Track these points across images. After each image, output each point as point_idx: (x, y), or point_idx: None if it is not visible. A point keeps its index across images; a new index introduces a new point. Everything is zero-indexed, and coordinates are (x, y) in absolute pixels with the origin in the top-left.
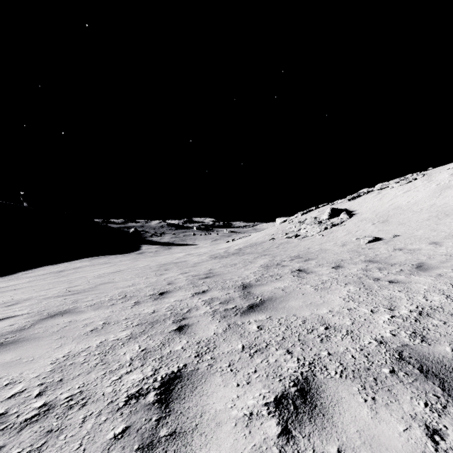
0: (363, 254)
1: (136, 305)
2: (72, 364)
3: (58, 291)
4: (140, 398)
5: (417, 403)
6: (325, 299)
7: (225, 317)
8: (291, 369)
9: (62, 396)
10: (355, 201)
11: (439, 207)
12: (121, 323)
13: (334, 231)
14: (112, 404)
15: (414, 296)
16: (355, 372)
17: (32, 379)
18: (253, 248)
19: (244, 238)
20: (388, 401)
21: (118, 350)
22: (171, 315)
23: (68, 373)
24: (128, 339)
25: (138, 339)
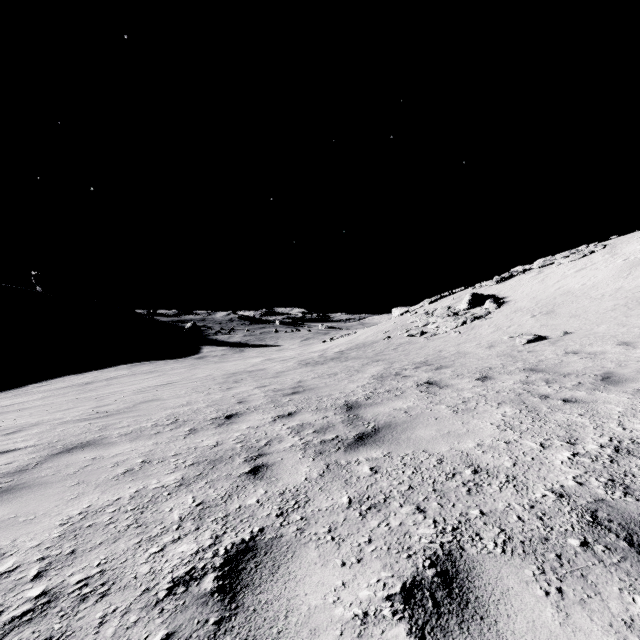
0: (520, 359)
1: (192, 434)
2: (92, 525)
3: (80, 413)
4: (191, 585)
5: (632, 599)
6: (470, 426)
7: (322, 453)
8: (425, 537)
9: (72, 578)
10: (506, 283)
11: (628, 291)
12: (168, 461)
13: (476, 327)
14: (148, 594)
15: (604, 423)
16: (526, 544)
17: (30, 550)
18: (361, 351)
19: (347, 337)
20: (583, 595)
21: (162, 504)
22: (242, 449)
23: (84, 540)
24: (177, 486)
25: (192, 487)
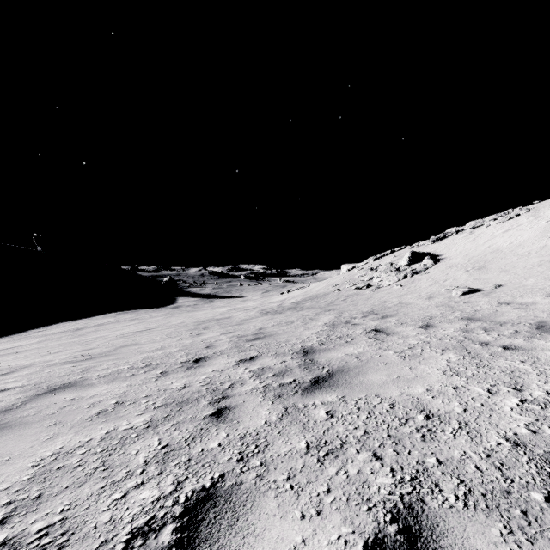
0: (458, 309)
1: (163, 376)
2: (61, 468)
3: (68, 356)
4: (149, 537)
5: None
6: (418, 371)
7: (280, 396)
8: (383, 488)
9: (34, 526)
10: (441, 243)
11: None
12: (139, 402)
13: (416, 281)
14: (106, 547)
15: (547, 370)
16: (488, 498)
17: None
18: (314, 302)
19: (302, 289)
20: None
21: (129, 447)
22: (207, 392)
23: (52, 484)
24: (145, 428)
25: (159, 428)
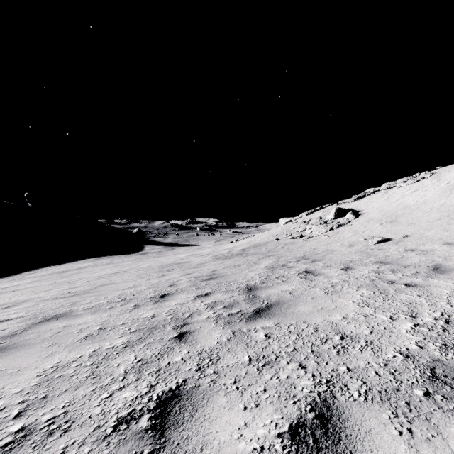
0: (372, 255)
1: (136, 308)
2: (60, 377)
3: (57, 293)
4: (131, 423)
5: None
6: (338, 303)
7: (229, 323)
8: (306, 388)
9: (44, 417)
10: (361, 201)
11: (450, 206)
12: (118, 328)
13: (340, 232)
14: (99, 430)
15: (436, 302)
16: (382, 394)
17: (14, 395)
18: (257, 249)
19: (248, 239)
20: (428, 435)
21: (112, 361)
22: (172, 320)
23: (54, 388)
24: (124, 347)
25: (134, 348)
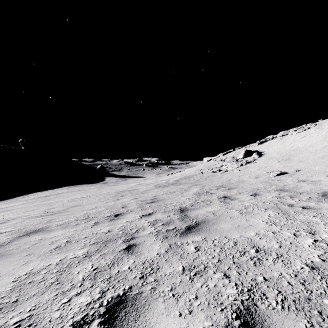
0: (274, 184)
1: (96, 225)
2: (31, 282)
3: (39, 212)
4: (84, 327)
5: None
6: (251, 222)
7: (167, 237)
8: (231, 296)
9: (12, 320)
10: (263, 144)
11: None
12: (81, 241)
13: (248, 167)
14: None
15: None
16: (297, 303)
17: None
18: (187, 180)
19: (180, 172)
20: None
21: (73, 269)
22: (122, 234)
23: (24, 293)
24: (84, 257)
25: (92, 257)
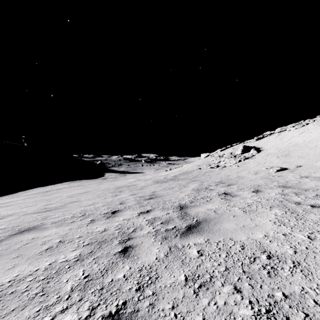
0: (275, 180)
1: (91, 223)
2: (13, 292)
3: (36, 208)
4: None
5: None
6: (256, 222)
7: (166, 238)
8: (246, 319)
9: None
10: (261, 140)
11: None
12: (74, 241)
13: (246, 163)
14: None
15: None
16: None
17: None
18: (185, 175)
19: (178, 168)
20: None
21: (62, 276)
22: (118, 234)
23: (3, 306)
24: (75, 261)
25: (84, 262)
